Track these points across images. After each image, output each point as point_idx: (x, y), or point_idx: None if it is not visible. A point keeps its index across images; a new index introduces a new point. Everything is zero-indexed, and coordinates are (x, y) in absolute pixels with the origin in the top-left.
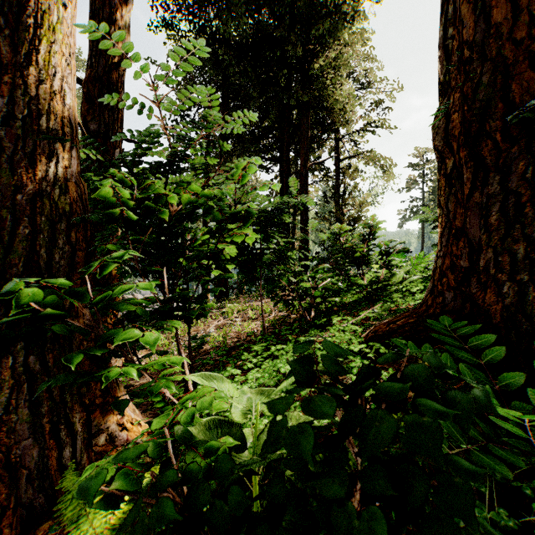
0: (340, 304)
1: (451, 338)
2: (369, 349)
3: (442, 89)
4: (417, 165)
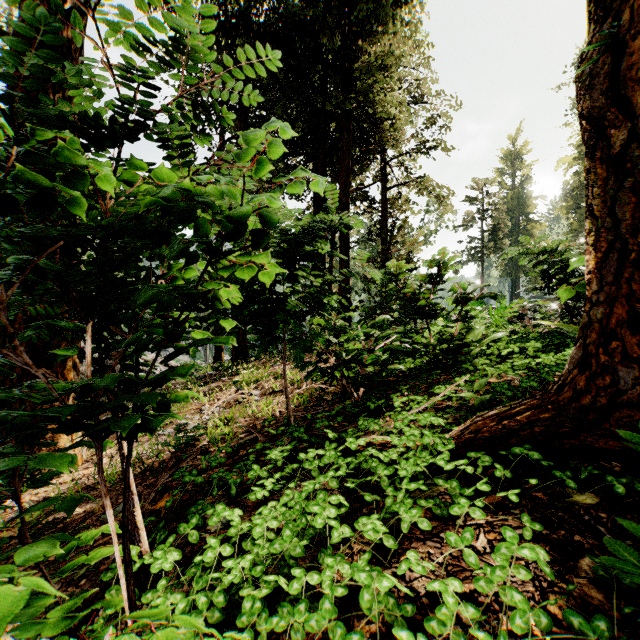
0: (397, 372)
1: (632, 453)
2: (470, 467)
3: (597, 9)
4: (476, 200)
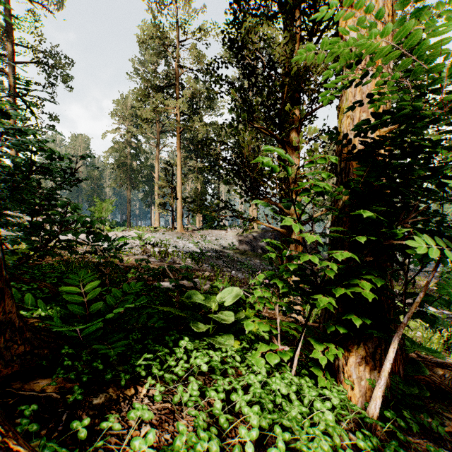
0: None
1: None
2: None
3: None
4: None
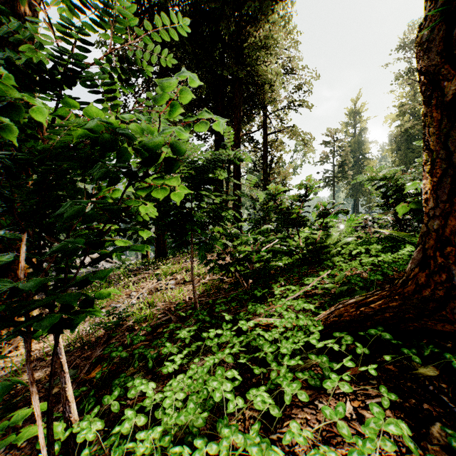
0: (276, 267)
1: None
2: (336, 344)
3: None
4: (329, 143)
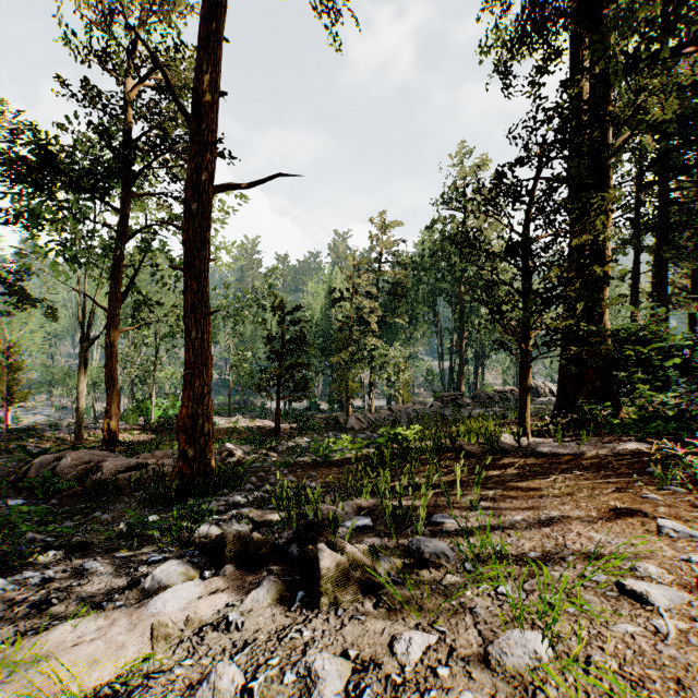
0: None
1: None
2: None
3: None
4: None
